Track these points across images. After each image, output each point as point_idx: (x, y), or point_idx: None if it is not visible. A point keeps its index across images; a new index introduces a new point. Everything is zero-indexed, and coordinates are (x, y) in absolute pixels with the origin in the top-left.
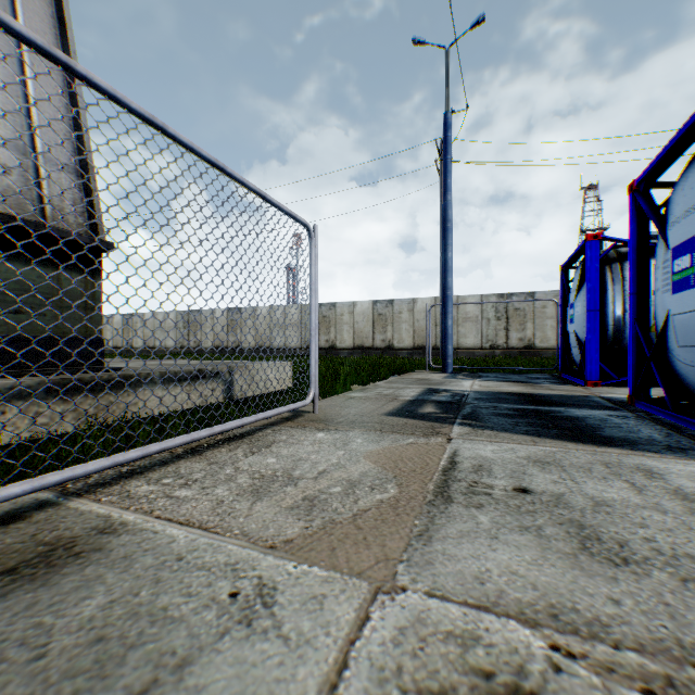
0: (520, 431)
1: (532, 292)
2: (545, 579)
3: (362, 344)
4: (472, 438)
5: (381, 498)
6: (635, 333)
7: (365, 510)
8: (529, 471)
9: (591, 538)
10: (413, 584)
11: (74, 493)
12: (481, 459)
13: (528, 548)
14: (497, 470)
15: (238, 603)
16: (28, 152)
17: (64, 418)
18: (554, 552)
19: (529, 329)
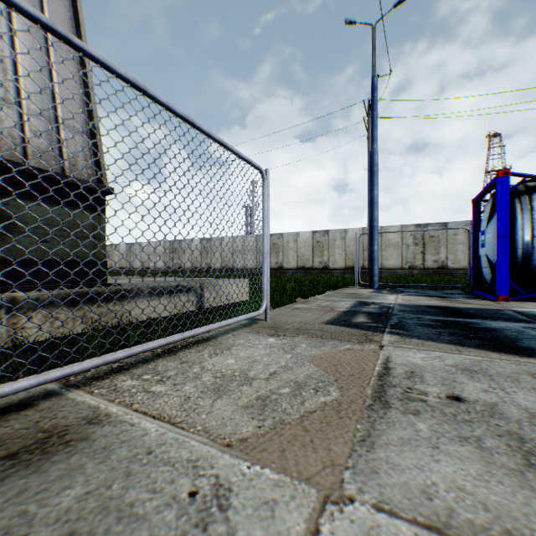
0: (444, 340)
1: (445, 222)
2: (495, 498)
3: (303, 265)
4: (402, 345)
5: (325, 401)
6: None
7: (311, 412)
8: (458, 379)
9: (534, 453)
10: (360, 495)
11: (74, 385)
12: (412, 366)
13: (470, 461)
14: (428, 377)
15: (196, 503)
16: (52, 121)
17: (75, 322)
18: (498, 467)
19: (442, 253)
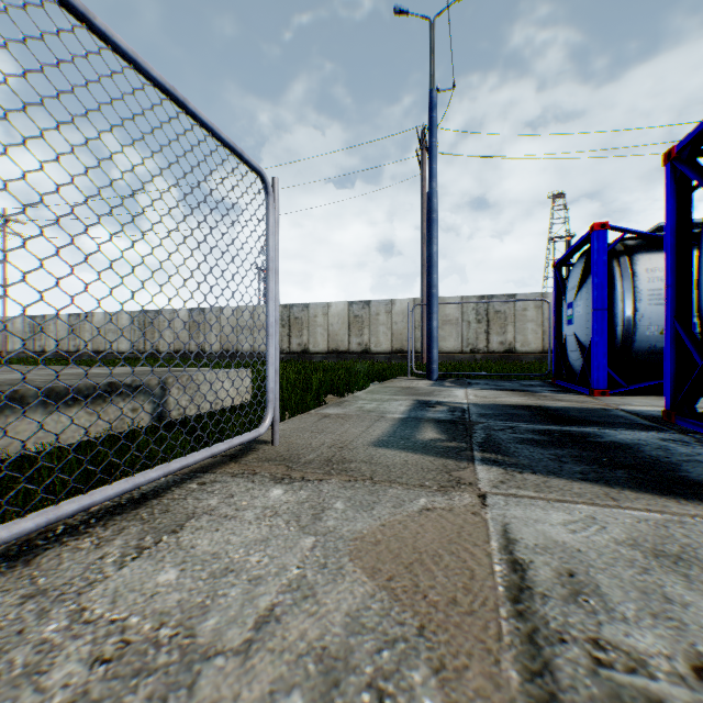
0: (575, 474)
1: (513, 294)
2: None
3: (337, 348)
4: (515, 491)
5: None
6: (674, 334)
7: None
8: (670, 590)
9: None
10: None
11: None
12: (561, 552)
13: None
14: (611, 589)
15: None
16: None
17: None
18: None
19: (510, 332)
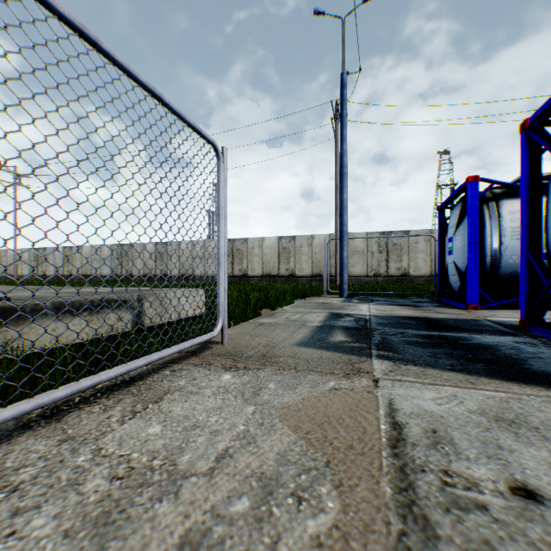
0: (446, 366)
1: (407, 231)
2: None
3: (269, 273)
4: (400, 378)
5: (317, 532)
6: (528, 262)
7: None
8: (502, 442)
9: None
10: None
11: None
12: (429, 418)
13: None
14: (461, 441)
15: None
16: None
17: None
18: None
19: (405, 260)
